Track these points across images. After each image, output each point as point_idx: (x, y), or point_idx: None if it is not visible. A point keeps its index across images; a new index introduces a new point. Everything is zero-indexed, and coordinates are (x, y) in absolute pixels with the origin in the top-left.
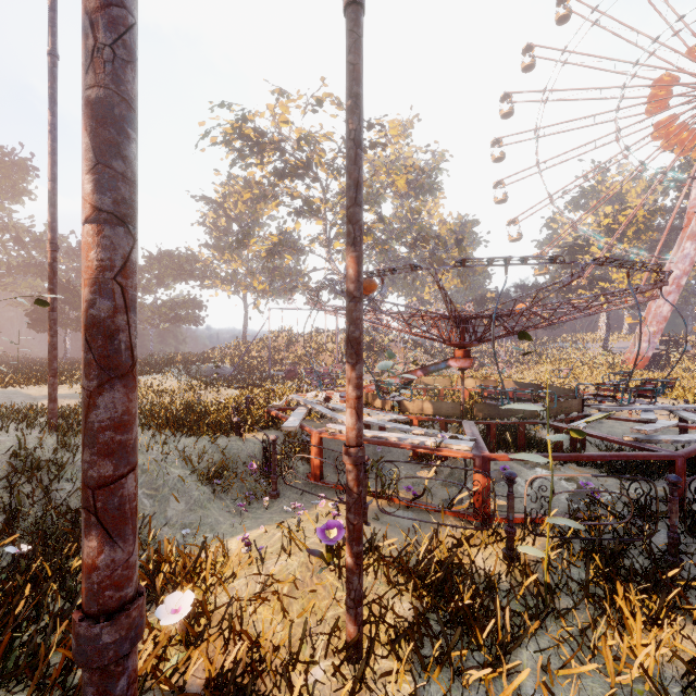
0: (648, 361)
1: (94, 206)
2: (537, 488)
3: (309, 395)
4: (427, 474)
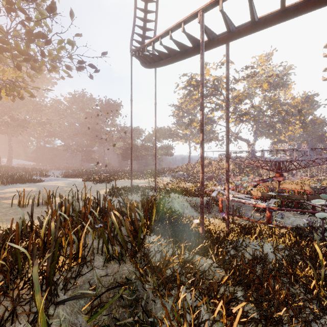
0: None
1: (201, 172)
2: (293, 221)
3: (218, 187)
4: (257, 214)
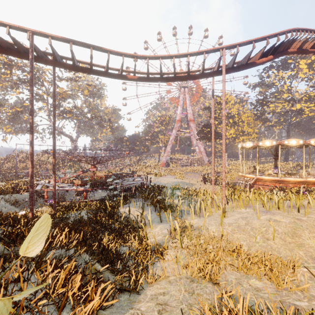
0: (166, 164)
1: (31, 167)
2: (100, 195)
3: (42, 181)
4: (78, 197)
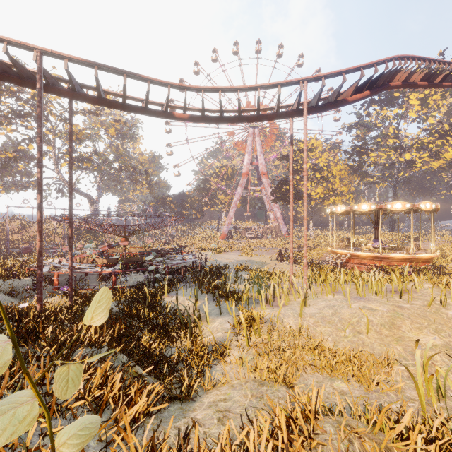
0: (228, 235)
1: (40, 240)
2: (135, 280)
3: (49, 261)
4: (103, 283)
